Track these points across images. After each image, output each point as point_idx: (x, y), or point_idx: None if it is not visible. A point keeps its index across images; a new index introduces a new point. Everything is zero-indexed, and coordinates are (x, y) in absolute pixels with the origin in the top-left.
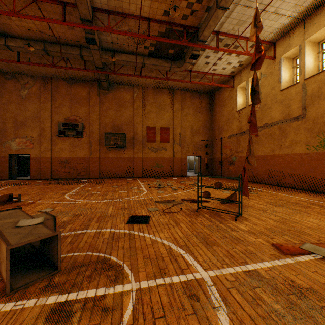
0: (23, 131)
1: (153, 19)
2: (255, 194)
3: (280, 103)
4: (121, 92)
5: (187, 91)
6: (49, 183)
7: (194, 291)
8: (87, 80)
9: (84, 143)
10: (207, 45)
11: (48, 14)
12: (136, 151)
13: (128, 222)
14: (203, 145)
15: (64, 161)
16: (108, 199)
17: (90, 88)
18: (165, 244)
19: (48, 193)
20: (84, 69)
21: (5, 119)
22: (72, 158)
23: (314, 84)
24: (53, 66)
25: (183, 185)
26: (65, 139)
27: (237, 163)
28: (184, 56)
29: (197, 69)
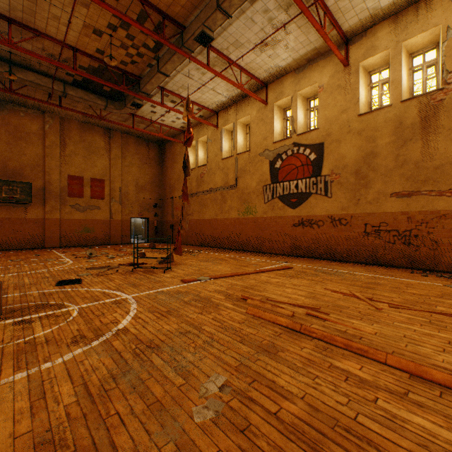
0: None
1: (82, 51)
2: (195, 255)
3: (222, 170)
4: (21, 117)
5: (131, 135)
6: None
7: (120, 302)
8: None
9: None
10: (151, 99)
11: None
12: (50, 209)
13: (58, 285)
14: (152, 205)
15: None
16: (16, 273)
17: None
18: (100, 290)
19: None
20: None
21: None
22: None
23: (242, 160)
24: None
25: (123, 252)
26: None
27: (188, 227)
28: (124, 97)
29: (143, 115)
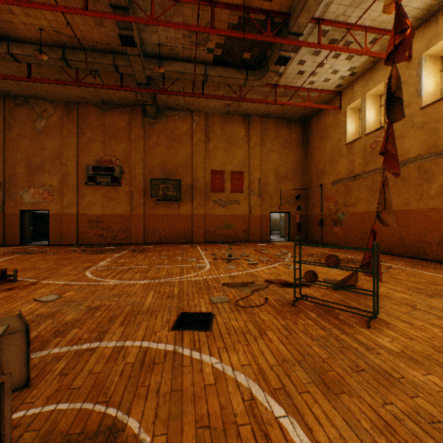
0: (39, 178)
1: (219, 2)
2: (384, 273)
3: (420, 128)
4: (175, 121)
5: (270, 118)
6: (71, 250)
7: None
8: (126, 105)
9: (122, 194)
10: (303, 41)
11: (65, 2)
12: (196, 205)
13: (175, 327)
14: (293, 196)
15: (95, 220)
16: (149, 279)
17: (131, 116)
18: (241, 383)
19: (64, 267)
20: (120, 86)
21: (15, 161)
22: (106, 216)
23: None
24: (77, 83)
25: (265, 255)
26: (96, 188)
27: (347, 223)
28: (266, 62)
29: (286, 83)
